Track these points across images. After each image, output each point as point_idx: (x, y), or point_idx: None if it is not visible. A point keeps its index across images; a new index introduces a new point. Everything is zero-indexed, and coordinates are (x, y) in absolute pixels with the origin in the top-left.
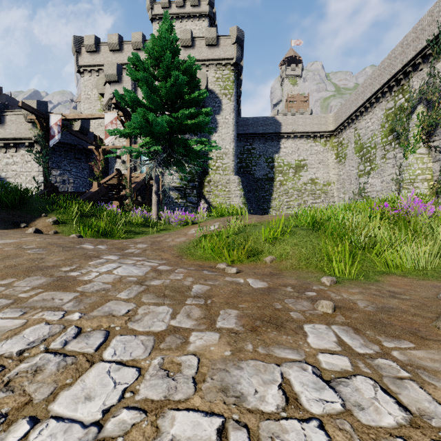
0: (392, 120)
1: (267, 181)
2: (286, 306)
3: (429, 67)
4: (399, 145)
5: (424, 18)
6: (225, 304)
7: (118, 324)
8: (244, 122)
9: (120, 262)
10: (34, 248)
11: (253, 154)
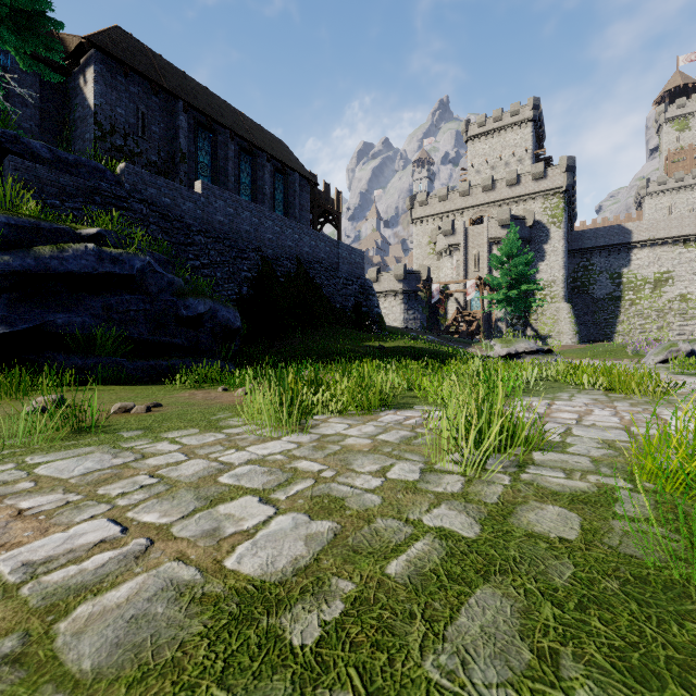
0: None
1: (611, 301)
2: None
3: None
4: None
5: None
6: None
7: None
8: (579, 237)
9: None
10: None
11: (591, 270)
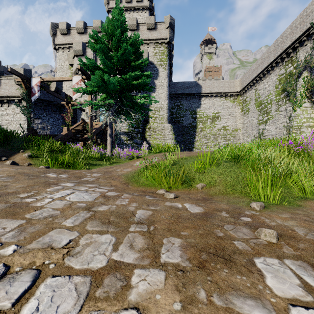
0: (283, 82)
1: (191, 128)
2: (227, 234)
3: (312, 43)
4: (289, 101)
5: (308, 7)
6: (168, 231)
7: (54, 260)
8: (175, 86)
9: (74, 189)
10: (3, 176)
11: (181, 108)
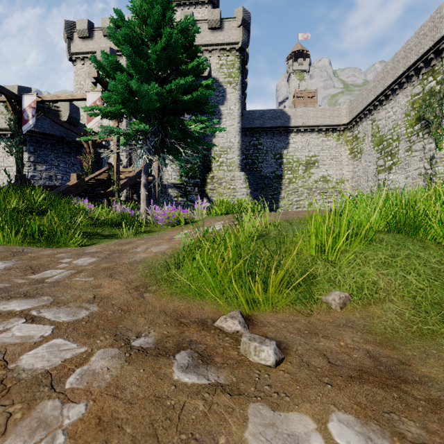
0: (419, 107)
1: (275, 179)
2: None
3: None
4: (430, 134)
5: None
6: None
7: None
8: (250, 116)
9: None
10: None
11: (259, 149)
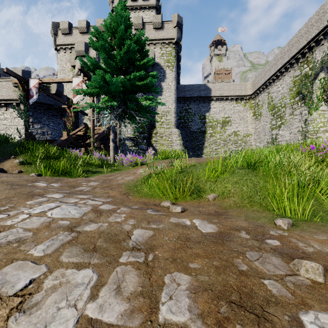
0: (298, 85)
1: (200, 133)
2: (253, 267)
3: None
4: (305, 104)
5: (326, 4)
6: (171, 263)
7: None
8: (183, 89)
9: (62, 201)
10: None
11: (189, 112)
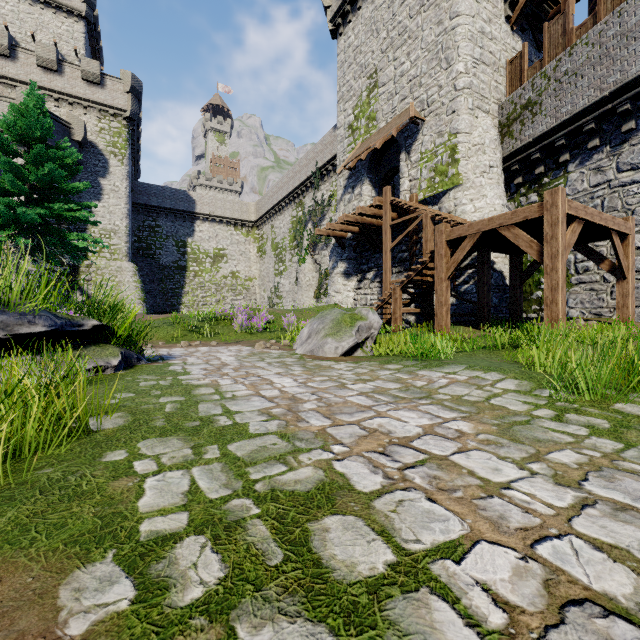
0: (295, 228)
1: (178, 270)
2: None
3: (313, 193)
4: (296, 253)
5: (310, 152)
6: None
7: None
8: (145, 190)
9: None
10: None
11: (157, 232)
